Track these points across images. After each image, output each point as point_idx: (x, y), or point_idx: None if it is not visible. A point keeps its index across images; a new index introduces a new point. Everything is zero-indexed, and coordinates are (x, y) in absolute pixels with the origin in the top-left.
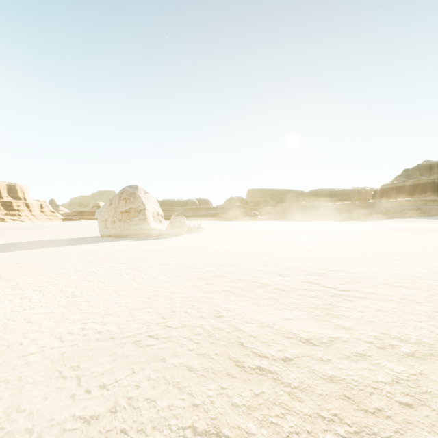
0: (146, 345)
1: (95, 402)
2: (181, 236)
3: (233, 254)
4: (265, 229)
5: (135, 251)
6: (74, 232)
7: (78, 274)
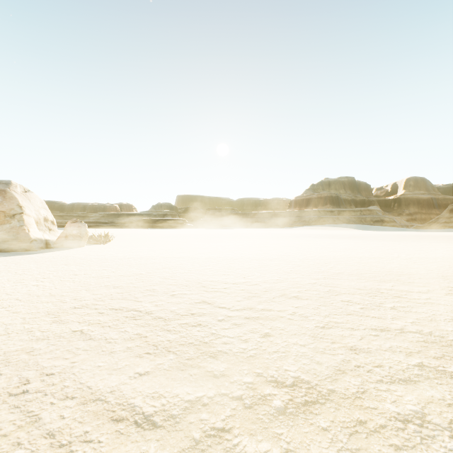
0: None
1: None
2: (78, 248)
3: (130, 270)
4: (189, 237)
5: None
6: None
7: None
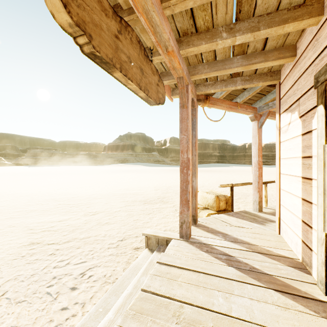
0: None
1: None
2: None
3: None
4: (17, 175)
5: None
6: None
7: None
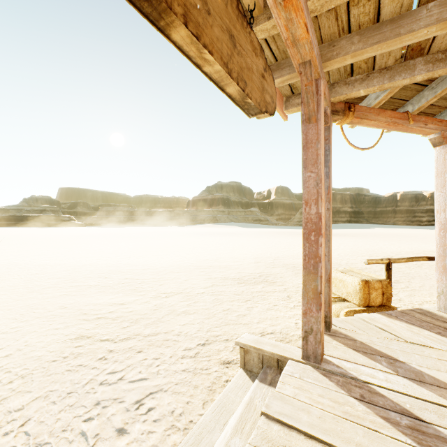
0: (15, 331)
1: (3, 353)
2: None
3: (56, 268)
4: (86, 238)
5: None
6: None
7: None
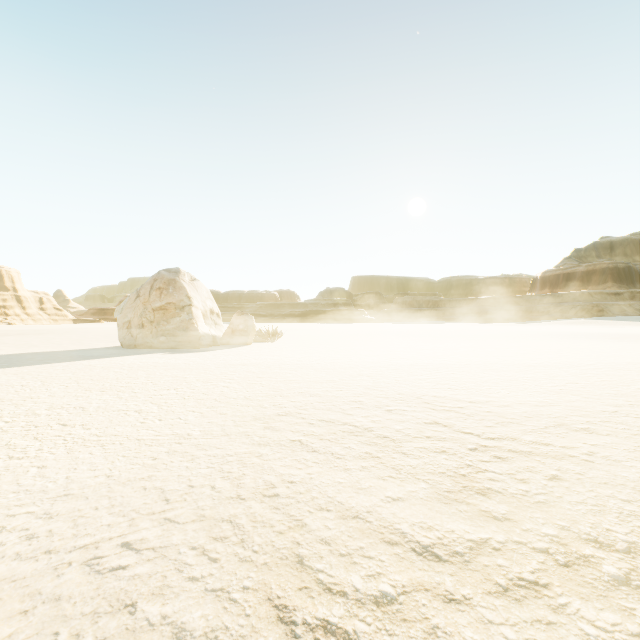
0: (110, 570)
1: None
2: (246, 346)
3: (319, 375)
4: (375, 335)
5: (165, 371)
6: (83, 340)
7: (52, 413)
